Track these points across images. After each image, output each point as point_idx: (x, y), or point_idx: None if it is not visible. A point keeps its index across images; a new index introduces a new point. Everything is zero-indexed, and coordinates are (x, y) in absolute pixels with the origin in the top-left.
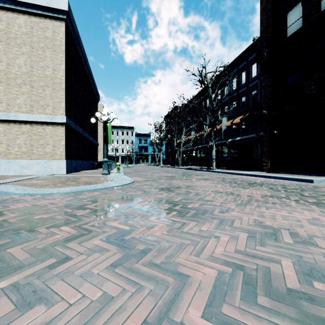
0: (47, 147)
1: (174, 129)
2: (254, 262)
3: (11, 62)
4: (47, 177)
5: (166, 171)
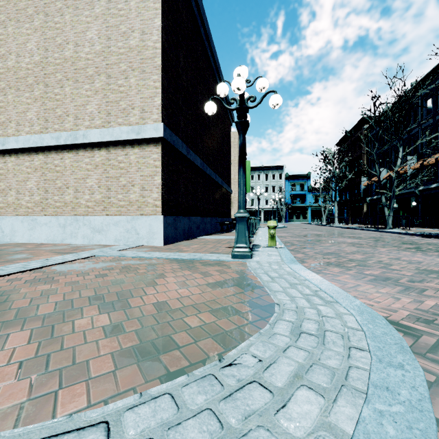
0: (132, 190)
1: (374, 152)
2: None
3: (80, 40)
4: (102, 259)
5: (388, 244)
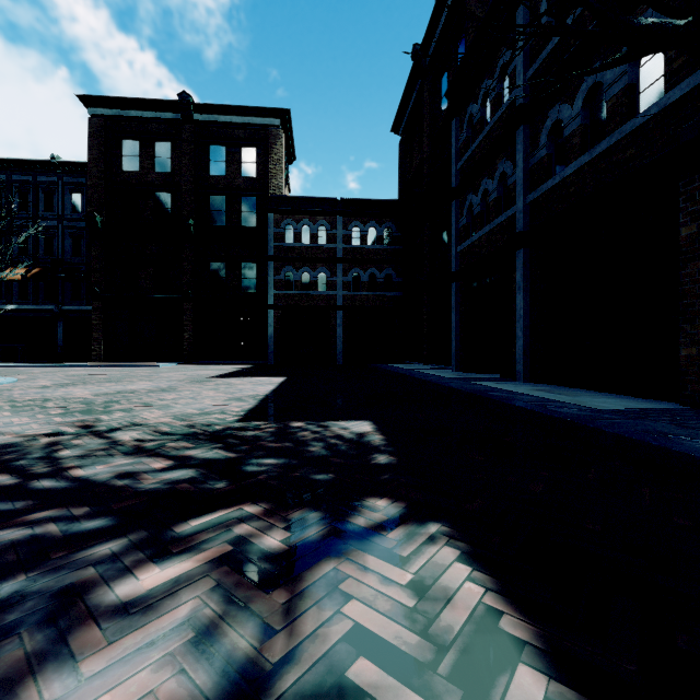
0: None
1: None
2: (189, 376)
3: None
4: None
5: None
